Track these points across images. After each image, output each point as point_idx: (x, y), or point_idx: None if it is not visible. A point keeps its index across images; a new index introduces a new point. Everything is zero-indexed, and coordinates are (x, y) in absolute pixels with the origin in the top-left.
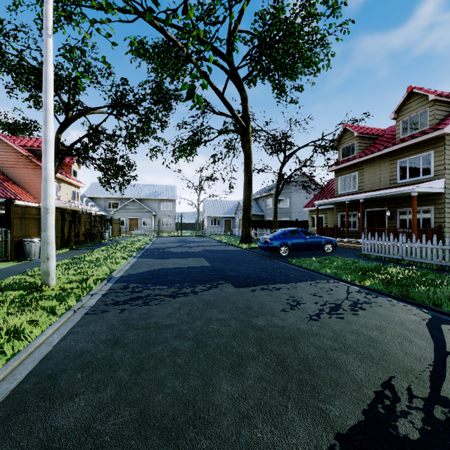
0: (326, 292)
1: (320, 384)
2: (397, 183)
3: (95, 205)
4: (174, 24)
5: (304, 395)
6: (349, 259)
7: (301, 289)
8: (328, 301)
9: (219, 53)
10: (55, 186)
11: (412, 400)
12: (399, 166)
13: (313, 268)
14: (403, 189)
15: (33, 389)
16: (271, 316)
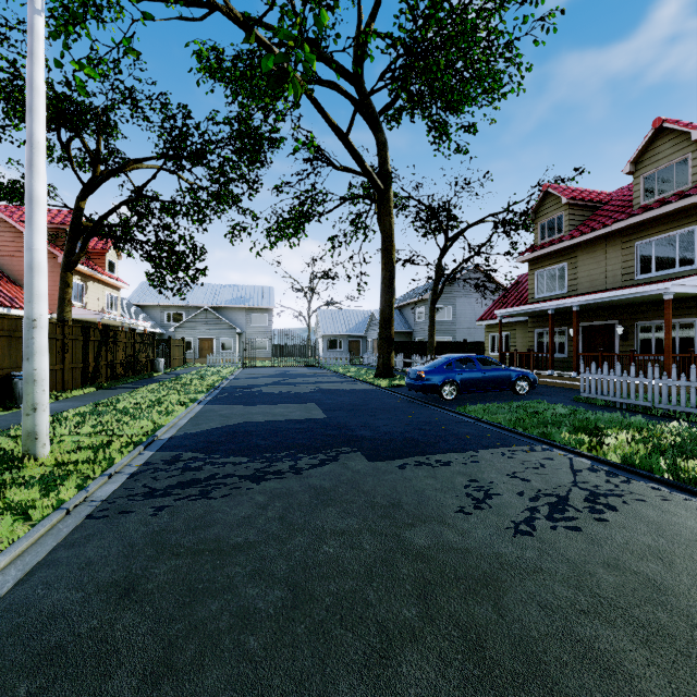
0: (534, 471)
1: None
2: (635, 280)
3: (146, 318)
4: (269, 24)
5: None
6: (561, 407)
7: (487, 464)
8: (541, 491)
9: (342, 70)
10: (78, 287)
11: None
12: (639, 252)
13: (501, 423)
14: (648, 289)
15: None
16: (440, 525)
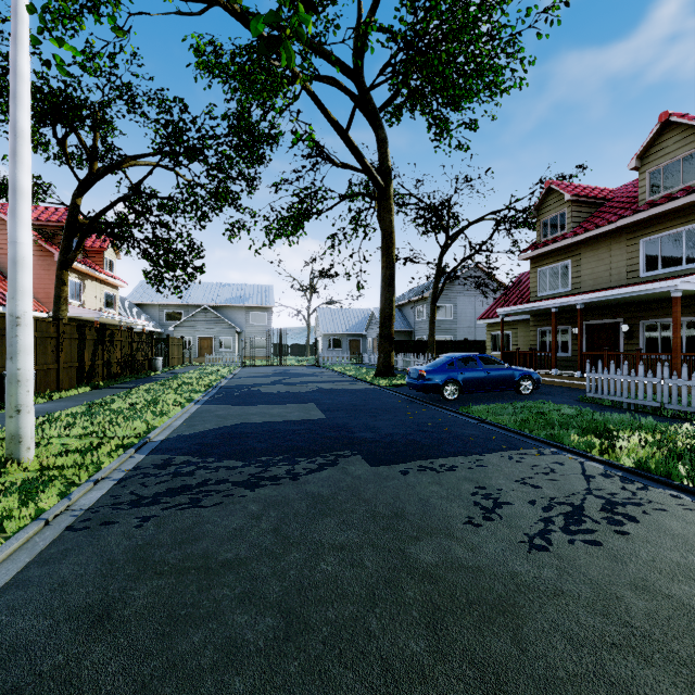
0: (545, 477)
1: None
2: (641, 278)
3: (146, 316)
4: None
5: None
6: (567, 408)
7: (494, 469)
8: (554, 499)
9: (341, 65)
10: (75, 285)
11: None
12: (644, 249)
13: (506, 425)
14: (656, 286)
15: None
16: (448, 539)
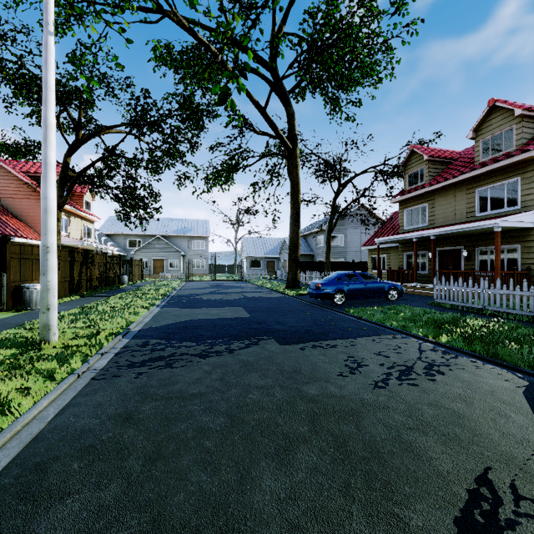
0: (393, 351)
1: (394, 479)
2: (476, 217)
3: (113, 243)
4: (207, 26)
5: (374, 495)
6: (419, 309)
7: (362, 346)
8: (396, 363)
9: (261, 60)
10: (63, 221)
11: (519, 503)
12: (478, 196)
13: (375, 320)
14: (484, 223)
15: (13, 486)
16: (326, 383)
